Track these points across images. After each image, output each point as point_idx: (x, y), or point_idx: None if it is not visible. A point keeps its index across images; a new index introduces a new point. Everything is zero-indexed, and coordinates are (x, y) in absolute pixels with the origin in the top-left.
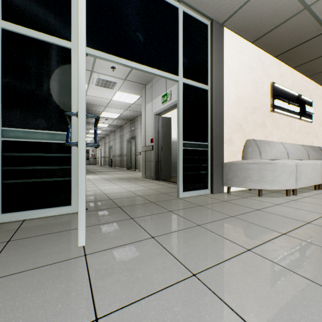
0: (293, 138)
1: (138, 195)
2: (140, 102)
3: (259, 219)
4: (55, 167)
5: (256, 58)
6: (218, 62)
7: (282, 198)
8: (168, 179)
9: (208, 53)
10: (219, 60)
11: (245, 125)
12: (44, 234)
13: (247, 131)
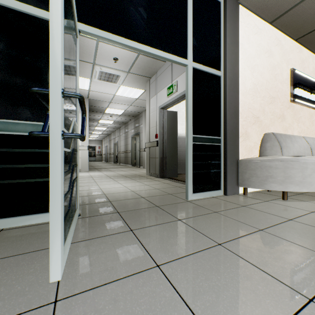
0: (314, 132)
1: (140, 196)
2: (144, 97)
3: (300, 235)
4: (41, 166)
5: (274, 41)
6: (232, 44)
7: (313, 202)
8: (173, 177)
9: (221, 33)
10: (233, 41)
11: (262, 116)
12: (13, 255)
13: (264, 123)
